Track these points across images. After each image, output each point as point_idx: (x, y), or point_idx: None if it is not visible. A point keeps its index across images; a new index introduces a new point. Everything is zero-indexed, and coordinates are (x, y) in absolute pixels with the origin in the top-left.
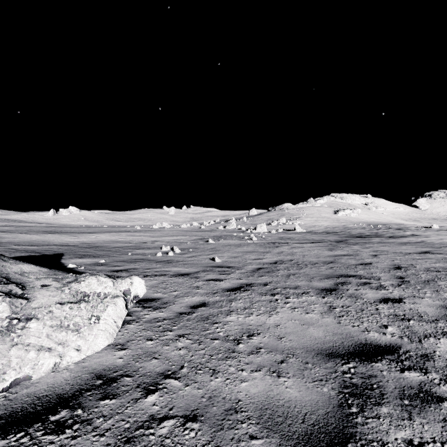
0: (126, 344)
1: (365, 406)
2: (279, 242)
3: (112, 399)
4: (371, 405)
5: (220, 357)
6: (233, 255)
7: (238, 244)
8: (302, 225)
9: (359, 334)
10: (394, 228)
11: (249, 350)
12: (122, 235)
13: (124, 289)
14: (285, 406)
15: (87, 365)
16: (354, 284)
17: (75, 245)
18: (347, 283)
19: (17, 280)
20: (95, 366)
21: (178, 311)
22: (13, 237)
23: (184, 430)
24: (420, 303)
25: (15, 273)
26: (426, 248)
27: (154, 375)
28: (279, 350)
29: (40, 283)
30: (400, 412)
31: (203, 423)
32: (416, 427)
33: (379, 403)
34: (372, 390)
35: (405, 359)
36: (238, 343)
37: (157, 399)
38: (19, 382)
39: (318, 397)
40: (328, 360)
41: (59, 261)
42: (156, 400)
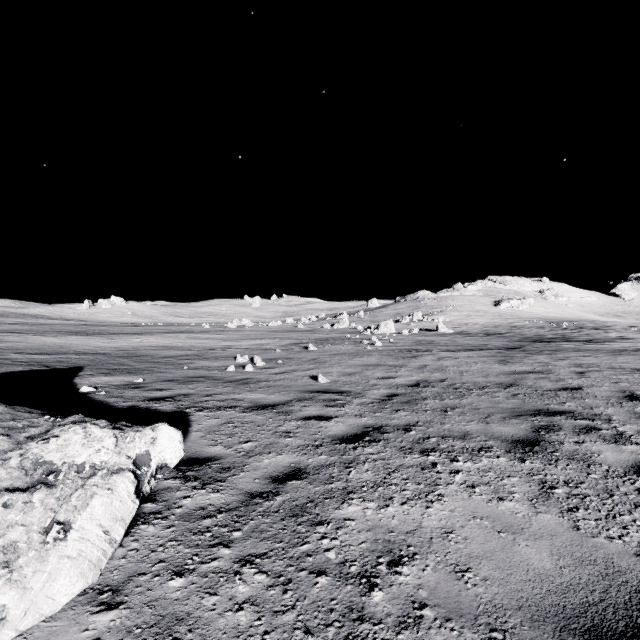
0: (122, 589)
1: None
2: (417, 349)
3: None
4: None
5: None
6: (347, 371)
7: (354, 353)
8: (447, 322)
9: (634, 565)
10: (588, 328)
11: (397, 612)
12: (180, 338)
13: (137, 453)
14: None
15: None
16: (569, 430)
17: (107, 353)
18: (555, 427)
19: None
20: None
21: (248, 488)
22: (19, 340)
23: None
24: None
25: None
26: None
27: None
28: (467, 613)
29: None
30: None
31: None
32: None
33: None
34: None
35: None
36: (370, 589)
37: None
38: None
39: None
40: None
41: (70, 380)
42: None
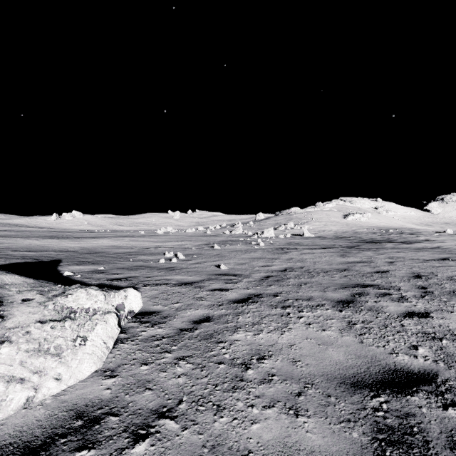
0: (116, 370)
1: None
2: (288, 248)
3: (91, 449)
4: None
5: (225, 388)
6: (240, 262)
7: (245, 250)
8: (311, 229)
9: (386, 358)
10: (406, 233)
11: (260, 377)
12: (125, 240)
13: (117, 303)
14: None
15: (67, 399)
16: (373, 295)
17: (75, 251)
18: (365, 293)
19: None
20: (76, 400)
21: (179, 326)
22: (12, 242)
23: None
24: (449, 318)
25: None
26: (444, 255)
27: (146, 413)
28: (295, 377)
29: (21, 297)
30: None
31: None
32: None
33: (425, 455)
34: (413, 435)
35: (445, 391)
36: (247, 369)
37: (147, 449)
38: None
39: (347, 447)
40: (354, 392)
41: (55, 268)
42: (146, 451)
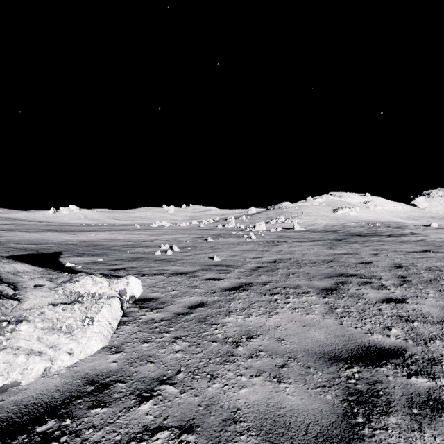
0: (120, 347)
1: (372, 416)
2: (278, 241)
3: (104, 407)
4: (378, 414)
5: (218, 361)
6: (232, 254)
7: (237, 243)
8: (301, 223)
9: (362, 337)
10: (393, 227)
11: (248, 353)
12: (121, 234)
13: (120, 289)
14: (286, 416)
15: (79, 370)
16: (355, 284)
17: (74, 243)
18: (348, 282)
19: (10, 280)
20: (87, 370)
21: (175, 311)
22: (13, 235)
23: (179, 443)
24: (423, 303)
25: (8, 273)
26: (426, 247)
27: (149, 380)
28: (280, 353)
29: (33, 283)
30: (409, 422)
31: (199, 435)
32: (427, 440)
33: (386, 412)
34: (378, 397)
35: (411, 363)
36: (237, 346)
37: (151, 407)
38: (6, 388)
39: (321, 406)
40: (331, 364)
41: (56, 260)
42: (150, 409)
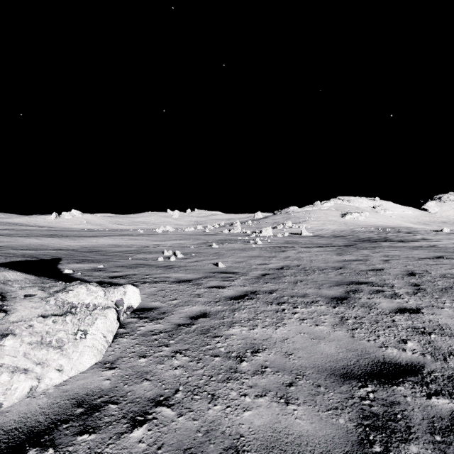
0: (115, 362)
1: (390, 444)
2: (285, 246)
3: (92, 433)
4: (397, 442)
5: (220, 379)
6: (237, 260)
7: (243, 249)
8: (309, 228)
9: (376, 351)
10: (403, 232)
11: (253, 369)
12: (124, 239)
13: (116, 299)
14: (295, 444)
15: (69, 389)
16: (366, 292)
17: (75, 249)
18: (359, 291)
19: None
20: (77, 390)
21: (176, 322)
22: (12, 241)
23: None
24: (439, 314)
25: None
26: (439, 253)
27: (144, 401)
28: (287, 369)
29: (23, 292)
30: (432, 452)
31: None
32: None
33: (406, 439)
34: (396, 421)
35: (430, 381)
36: (241, 361)
37: (144, 433)
38: None
39: (333, 431)
40: (343, 383)
41: (55, 266)
42: (144, 435)
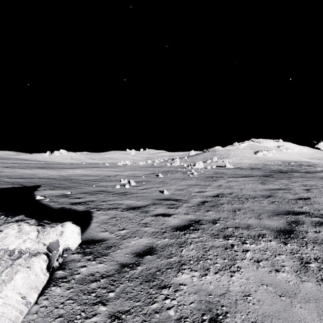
0: None
1: None
2: (216, 176)
3: None
4: None
5: None
6: (179, 188)
7: (182, 178)
8: (230, 162)
9: None
10: (305, 165)
11: None
12: (93, 170)
13: (50, 241)
14: None
15: None
16: (309, 224)
17: (55, 178)
18: (300, 222)
19: None
20: None
21: (121, 261)
22: (11, 171)
23: None
24: None
25: None
26: None
27: None
28: None
29: None
30: None
31: None
32: None
33: None
34: None
35: None
36: None
37: None
38: None
39: None
40: None
41: (32, 193)
42: None
